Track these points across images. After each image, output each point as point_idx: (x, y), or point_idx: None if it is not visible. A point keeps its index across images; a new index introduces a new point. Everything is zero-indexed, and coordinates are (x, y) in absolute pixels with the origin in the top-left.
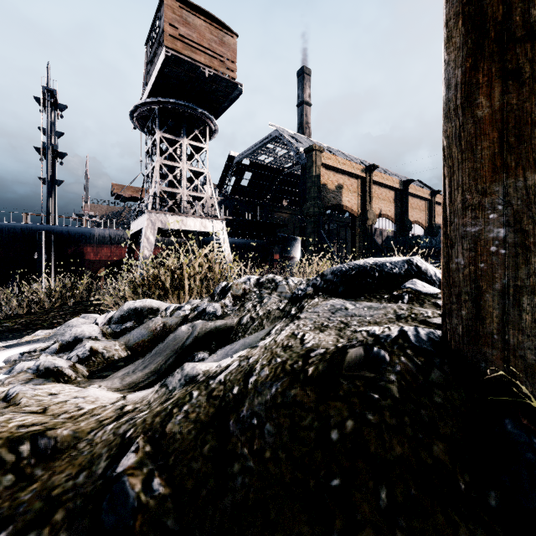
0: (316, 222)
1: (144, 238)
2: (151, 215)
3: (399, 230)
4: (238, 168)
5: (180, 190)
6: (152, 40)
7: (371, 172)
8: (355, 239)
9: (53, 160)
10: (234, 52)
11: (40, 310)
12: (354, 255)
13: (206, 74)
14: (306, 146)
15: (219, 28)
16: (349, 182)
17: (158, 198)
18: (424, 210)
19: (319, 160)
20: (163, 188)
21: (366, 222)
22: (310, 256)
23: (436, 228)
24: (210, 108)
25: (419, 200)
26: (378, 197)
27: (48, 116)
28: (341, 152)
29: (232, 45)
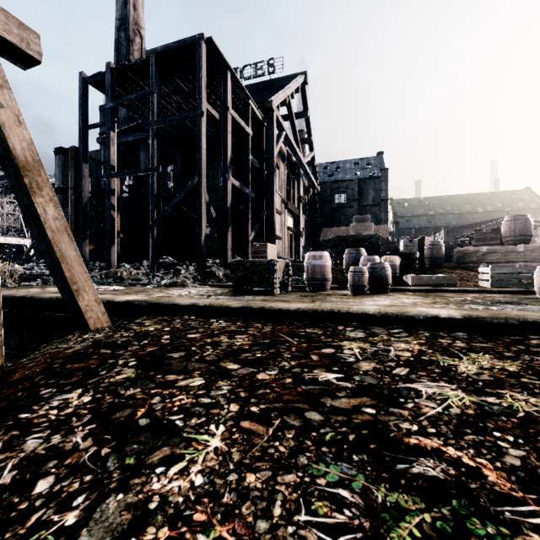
0: None
1: None
2: None
3: None
4: None
5: (2, 223)
6: None
7: None
8: None
9: None
10: None
11: None
12: None
13: None
14: None
15: None
16: None
17: None
18: None
19: None
20: None
21: None
22: None
23: None
24: None
25: None
26: None
27: None
28: None
29: None
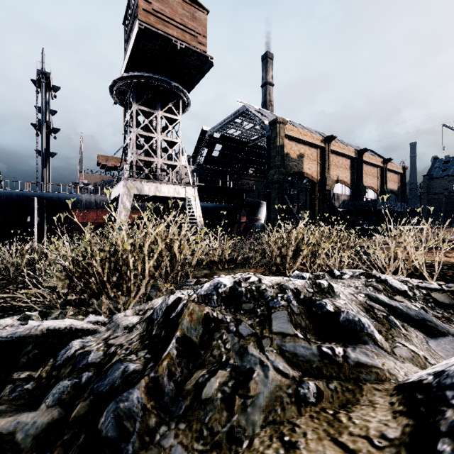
0: (280, 188)
1: (120, 204)
2: (127, 182)
3: (354, 195)
4: (210, 141)
5: (155, 159)
6: (128, 18)
7: (329, 143)
8: (315, 203)
9: (47, 135)
10: (204, 27)
11: (3, 280)
12: (314, 217)
13: (178, 47)
14: (270, 119)
15: (190, 3)
16: (310, 152)
17: (135, 167)
18: (376, 176)
19: (283, 131)
20: (139, 156)
21: (325, 187)
22: (274, 219)
23: (388, 192)
24: (183, 82)
25: (372, 167)
26: (336, 165)
27: (42, 96)
28: (301, 125)
29: (203, 20)
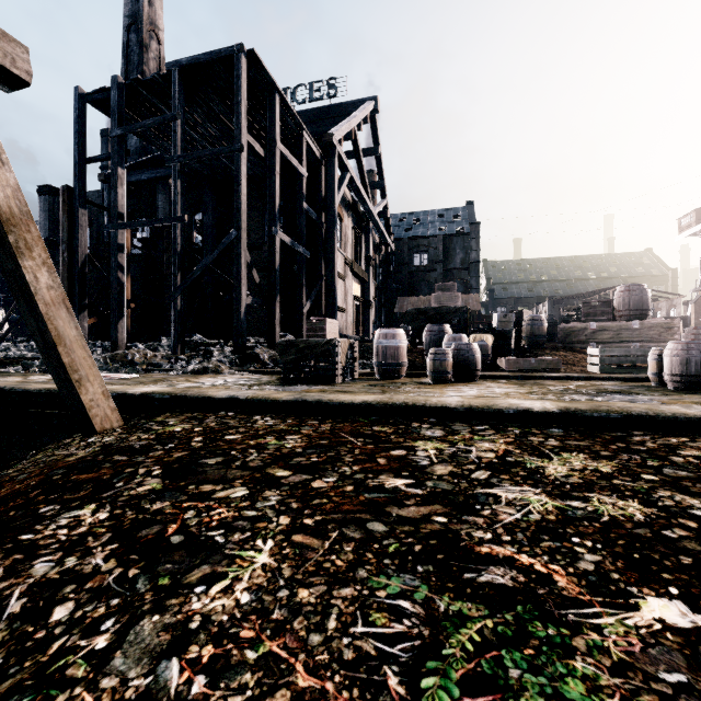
0: None
1: None
2: None
3: None
4: None
5: None
6: None
7: None
8: None
9: None
10: None
11: None
12: None
13: None
14: None
15: None
16: None
17: None
18: None
19: None
20: None
21: None
22: None
23: None
24: None
25: None
26: None
27: None
28: None
29: None
